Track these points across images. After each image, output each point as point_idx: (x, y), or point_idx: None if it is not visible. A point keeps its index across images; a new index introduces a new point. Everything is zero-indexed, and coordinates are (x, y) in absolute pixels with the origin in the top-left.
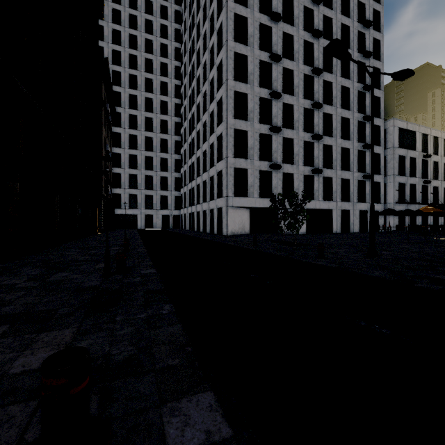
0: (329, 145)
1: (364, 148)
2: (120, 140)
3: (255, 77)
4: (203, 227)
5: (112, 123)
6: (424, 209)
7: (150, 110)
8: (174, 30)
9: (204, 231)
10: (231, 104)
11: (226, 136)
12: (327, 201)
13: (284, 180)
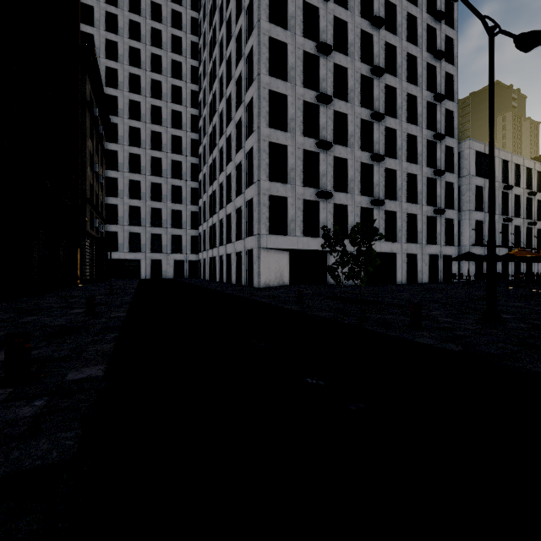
0: (393, 170)
1: (435, 175)
2: (117, 160)
3: (297, 73)
4: (227, 276)
5: (105, 137)
6: (516, 253)
7: (158, 123)
8: (191, 20)
9: (228, 282)
10: (264, 108)
11: (258, 151)
12: (390, 242)
13: (335, 213)
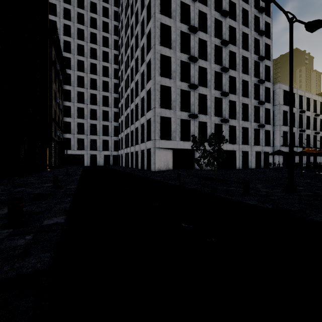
0: (234, 101)
1: (259, 104)
2: (70, 95)
3: (177, 44)
4: (135, 164)
5: (63, 82)
6: (307, 150)
7: (94, 73)
8: (114, 12)
9: (136, 168)
10: (157, 65)
11: (154, 90)
12: (232, 144)
13: (199, 127)
